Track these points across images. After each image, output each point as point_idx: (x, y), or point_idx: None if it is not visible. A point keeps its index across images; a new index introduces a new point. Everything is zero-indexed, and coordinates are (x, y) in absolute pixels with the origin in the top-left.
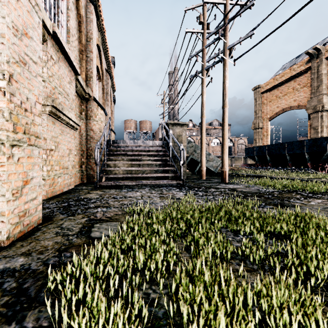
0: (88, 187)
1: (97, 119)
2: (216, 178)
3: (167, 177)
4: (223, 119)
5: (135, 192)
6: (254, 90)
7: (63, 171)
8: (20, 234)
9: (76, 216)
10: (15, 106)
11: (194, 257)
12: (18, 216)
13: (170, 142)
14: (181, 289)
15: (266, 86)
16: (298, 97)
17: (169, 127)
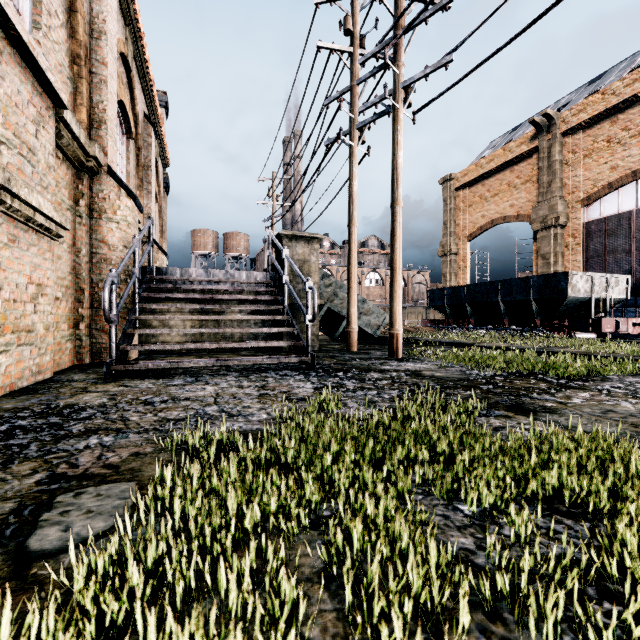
0: (89, 376)
1: (118, 217)
2: (377, 348)
3: (280, 348)
4: (392, 229)
5: (203, 385)
6: (443, 183)
7: (17, 339)
8: None
9: (14, 468)
10: None
11: (350, 614)
12: None
13: (286, 273)
14: None
15: (464, 178)
16: (516, 199)
17: (283, 244)
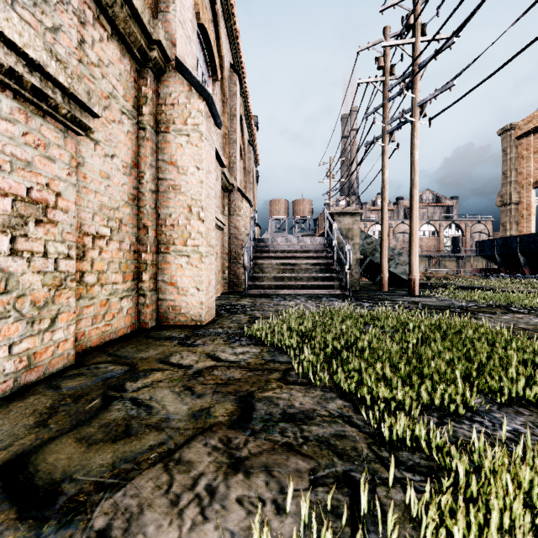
0: (235, 296)
1: (242, 213)
2: (405, 289)
3: (332, 287)
4: (410, 205)
5: (289, 301)
6: (502, 134)
7: None
8: (208, 320)
9: (239, 315)
10: (206, 228)
11: None
12: (207, 307)
13: (335, 239)
14: (316, 333)
15: (527, 125)
16: None
17: (334, 219)
